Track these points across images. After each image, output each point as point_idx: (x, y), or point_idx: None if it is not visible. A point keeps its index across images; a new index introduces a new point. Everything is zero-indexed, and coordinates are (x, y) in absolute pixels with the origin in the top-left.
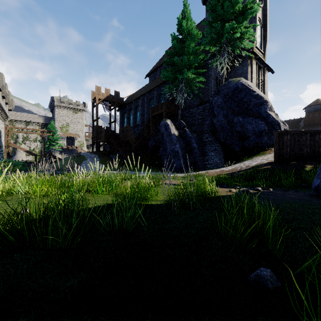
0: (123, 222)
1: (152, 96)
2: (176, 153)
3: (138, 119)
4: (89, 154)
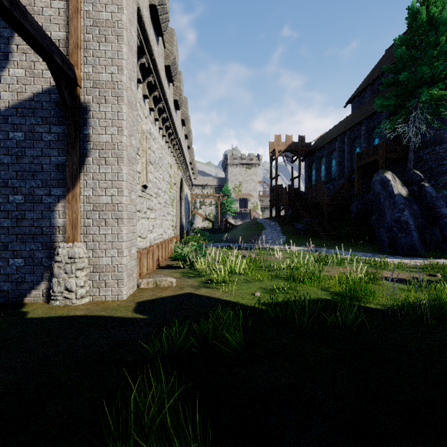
0: (346, 321)
1: (357, 133)
2: (404, 225)
3: (334, 169)
4: (267, 221)
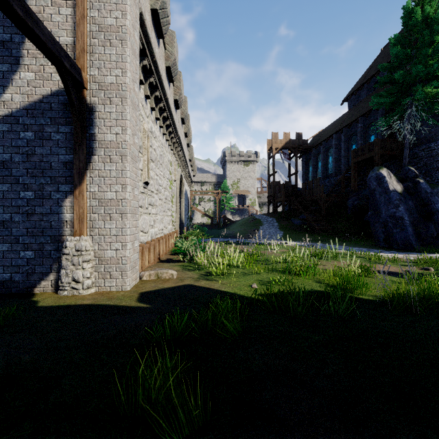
0: (338, 310)
1: (353, 130)
2: (399, 220)
3: (330, 166)
4: (264, 217)
